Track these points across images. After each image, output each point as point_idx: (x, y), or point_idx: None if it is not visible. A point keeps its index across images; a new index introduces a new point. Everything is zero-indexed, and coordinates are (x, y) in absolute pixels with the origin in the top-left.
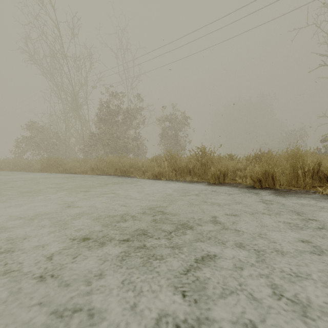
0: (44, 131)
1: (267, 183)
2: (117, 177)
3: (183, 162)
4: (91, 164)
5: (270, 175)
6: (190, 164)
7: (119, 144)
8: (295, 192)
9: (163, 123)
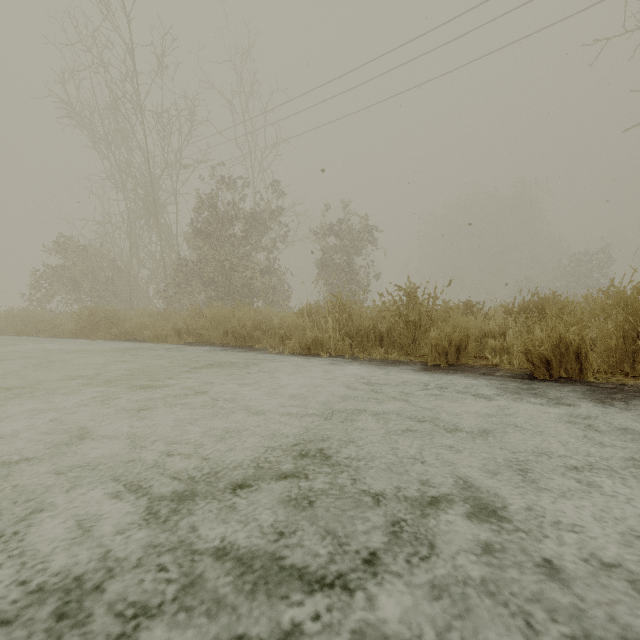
0: (88, 255)
1: (562, 368)
2: (226, 349)
3: (366, 318)
4: (177, 321)
5: (571, 350)
6: (381, 322)
7: (235, 281)
8: (637, 393)
9: (324, 239)
